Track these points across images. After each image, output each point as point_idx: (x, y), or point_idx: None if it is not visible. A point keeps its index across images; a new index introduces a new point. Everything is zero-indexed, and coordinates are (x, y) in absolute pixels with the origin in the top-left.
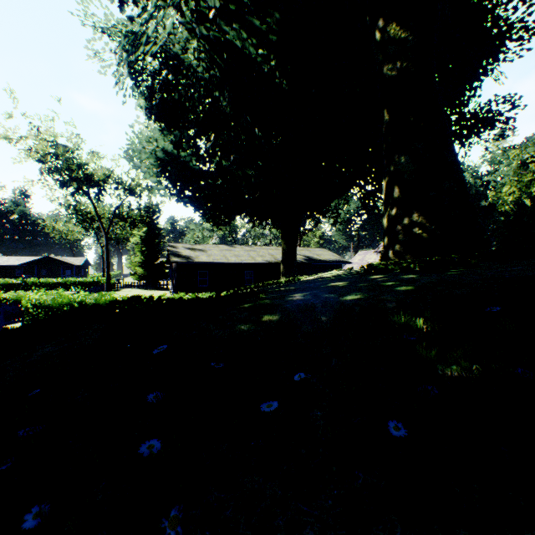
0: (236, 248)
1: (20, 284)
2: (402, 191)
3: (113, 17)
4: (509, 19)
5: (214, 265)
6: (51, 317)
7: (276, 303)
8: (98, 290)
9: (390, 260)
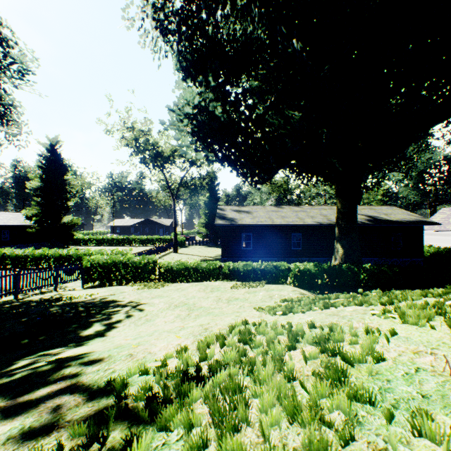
0: (284, 209)
1: (125, 240)
2: None
3: None
4: None
5: (258, 227)
6: None
7: None
8: (169, 246)
9: None
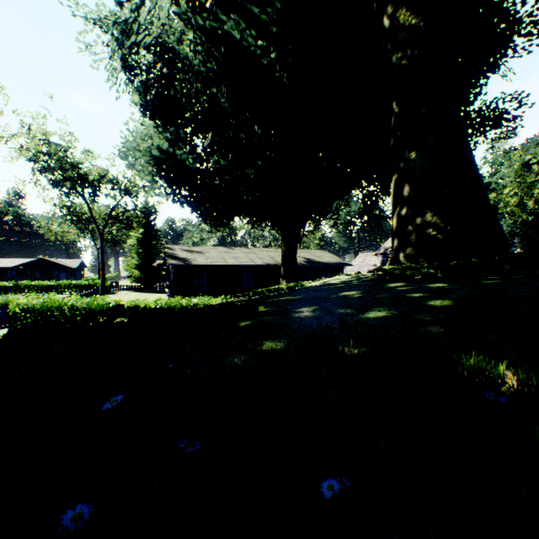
0: (235, 250)
1: (12, 287)
2: (413, 188)
3: (105, 8)
4: (518, 13)
5: (212, 267)
6: (6, 335)
7: (279, 321)
8: (92, 293)
9: (401, 264)
